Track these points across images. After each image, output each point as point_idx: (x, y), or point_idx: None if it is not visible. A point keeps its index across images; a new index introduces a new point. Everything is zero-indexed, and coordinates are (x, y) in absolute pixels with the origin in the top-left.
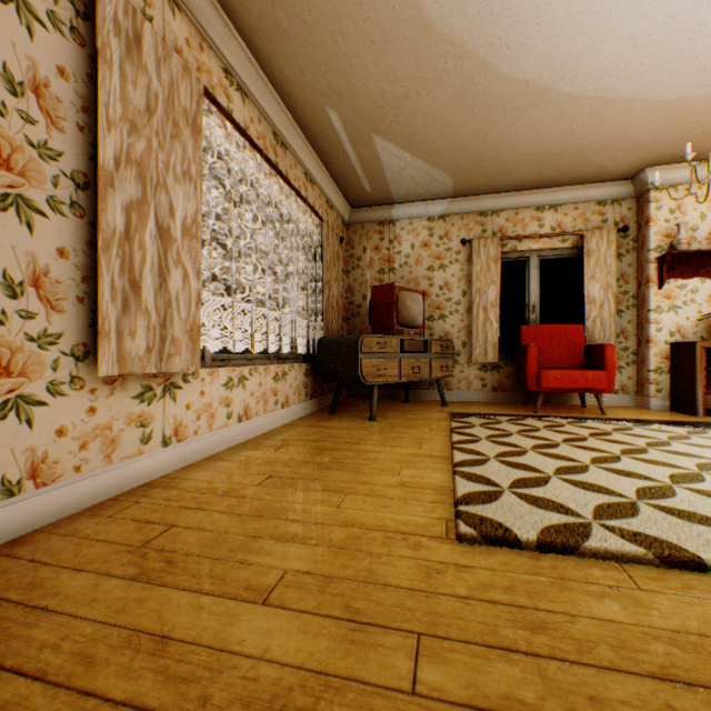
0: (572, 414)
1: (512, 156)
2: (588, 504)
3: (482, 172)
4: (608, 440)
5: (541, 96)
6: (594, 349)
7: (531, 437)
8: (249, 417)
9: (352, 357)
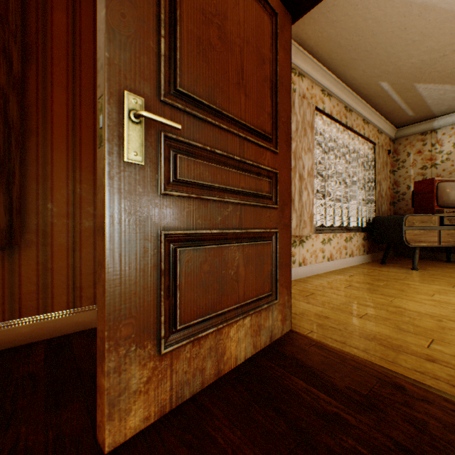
0: None
1: None
2: None
3: None
4: None
5: None
6: None
7: None
8: (332, 259)
9: (397, 229)
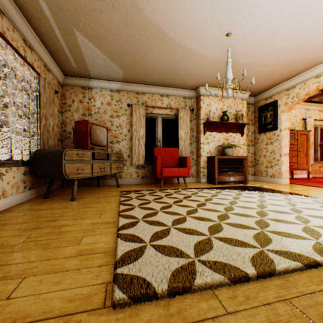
0: (175, 187)
1: (151, 66)
2: (190, 244)
3: (137, 71)
4: (191, 200)
5: (164, 37)
6: (183, 158)
7: (160, 202)
8: None
9: (59, 162)
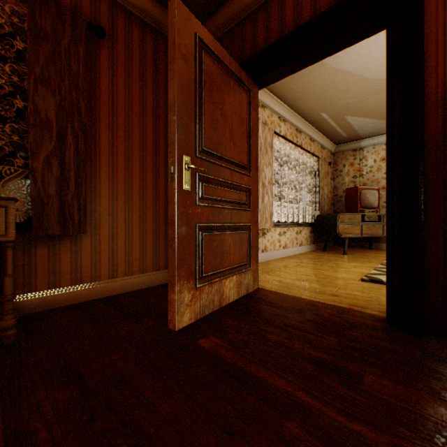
0: None
1: None
2: None
3: None
4: None
5: None
6: None
7: None
8: (286, 247)
9: (333, 224)
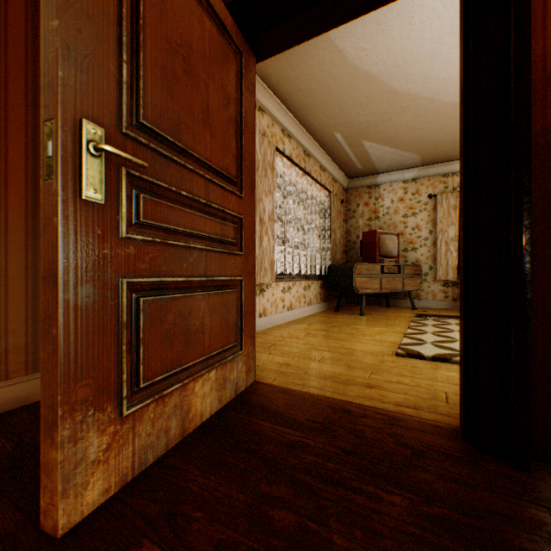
0: None
1: None
2: None
3: (441, 150)
4: None
5: None
6: None
7: None
8: (292, 308)
9: (349, 276)
